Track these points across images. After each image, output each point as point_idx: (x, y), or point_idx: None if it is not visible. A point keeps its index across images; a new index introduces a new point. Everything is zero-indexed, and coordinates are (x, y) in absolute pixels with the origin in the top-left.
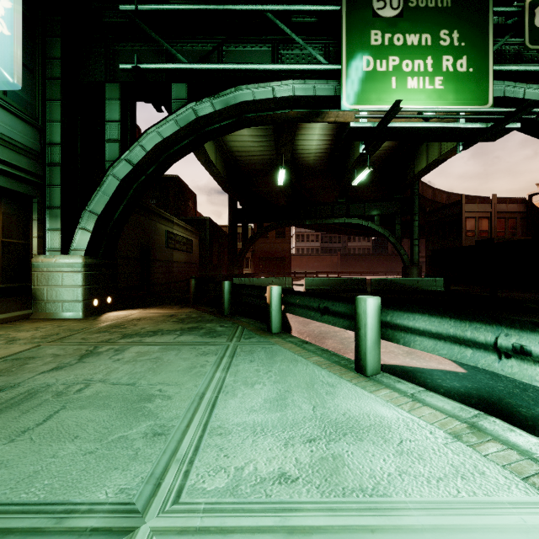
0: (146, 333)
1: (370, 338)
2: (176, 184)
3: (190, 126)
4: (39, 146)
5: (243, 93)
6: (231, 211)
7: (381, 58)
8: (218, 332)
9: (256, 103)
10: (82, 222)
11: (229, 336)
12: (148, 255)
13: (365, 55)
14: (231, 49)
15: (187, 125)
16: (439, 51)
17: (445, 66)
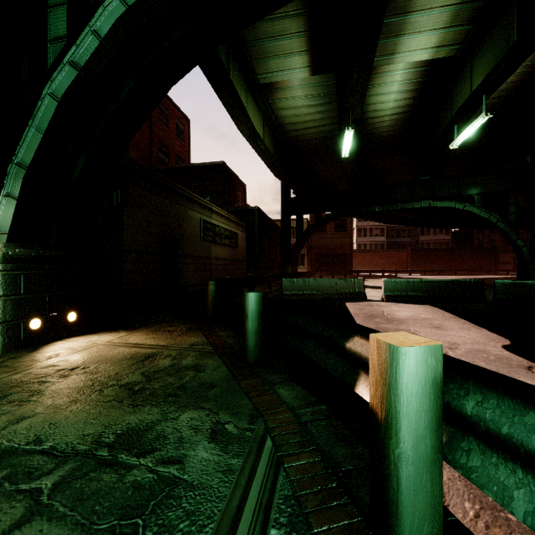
0: None
1: None
2: (221, 172)
3: None
4: None
5: None
6: (283, 201)
7: None
8: (180, 494)
9: None
10: (8, 185)
11: None
12: (175, 249)
13: None
14: None
15: None
16: None
17: None
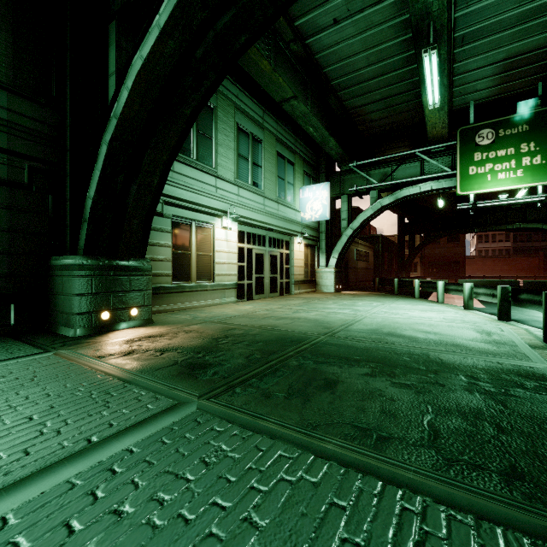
0: (365, 296)
1: (439, 292)
2: (356, 213)
3: (378, 209)
4: (317, 226)
5: (404, 192)
6: (399, 226)
7: (481, 166)
8: (393, 297)
9: (411, 195)
10: (333, 254)
11: (397, 298)
12: (346, 265)
13: (471, 166)
14: (398, 168)
15: (377, 210)
16: (520, 156)
17: (524, 163)
